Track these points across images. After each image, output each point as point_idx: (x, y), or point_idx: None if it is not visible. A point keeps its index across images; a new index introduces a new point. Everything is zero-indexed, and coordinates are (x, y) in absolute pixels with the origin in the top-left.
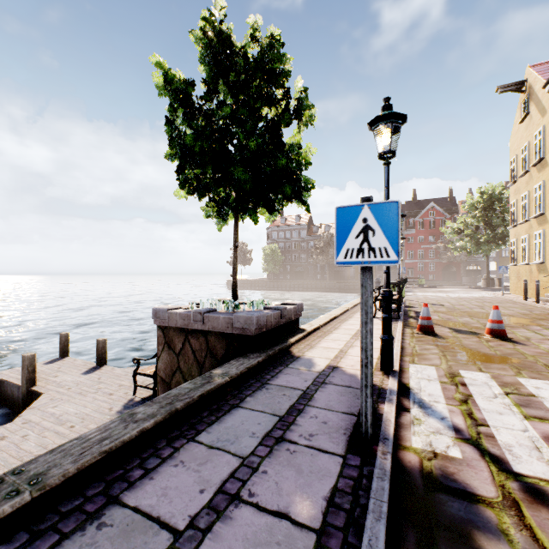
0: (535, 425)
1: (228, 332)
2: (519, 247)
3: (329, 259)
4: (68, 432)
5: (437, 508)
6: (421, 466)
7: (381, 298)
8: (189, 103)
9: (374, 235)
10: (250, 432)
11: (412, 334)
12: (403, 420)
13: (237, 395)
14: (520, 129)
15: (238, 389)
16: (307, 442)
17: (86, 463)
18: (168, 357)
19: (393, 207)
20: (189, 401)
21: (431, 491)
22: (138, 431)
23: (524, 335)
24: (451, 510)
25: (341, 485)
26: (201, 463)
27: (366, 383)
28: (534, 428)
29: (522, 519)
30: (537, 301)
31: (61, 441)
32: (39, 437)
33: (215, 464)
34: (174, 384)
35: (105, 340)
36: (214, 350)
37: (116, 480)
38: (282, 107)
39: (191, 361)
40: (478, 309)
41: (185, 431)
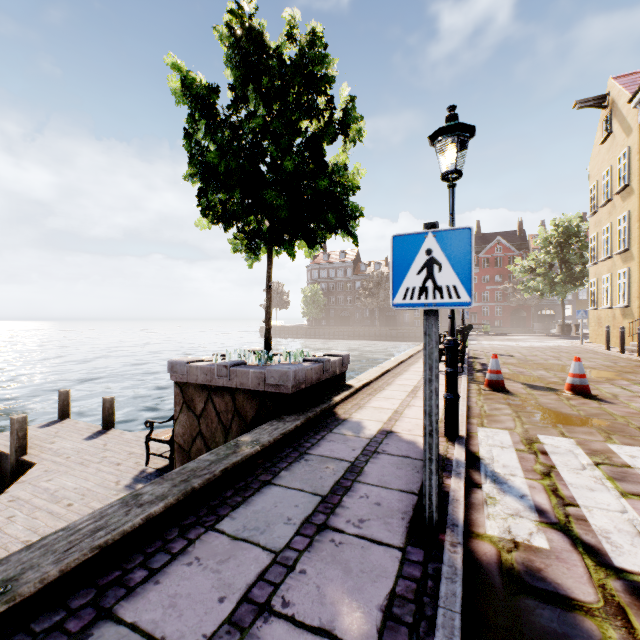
0: (635, 504)
1: (260, 389)
2: (600, 288)
3: (380, 302)
4: (64, 512)
5: (522, 618)
6: (499, 560)
7: (441, 347)
8: (212, 113)
9: (440, 270)
10: (285, 518)
11: (479, 391)
12: (474, 499)
13: (269, 468)
14: (601, 150)
15: (271, 460)
16: (356, 530)
17: (72, 563)
18: (187, 419)
19: (464, 235)
20: (209, 478)
21: (513, 594)
22: (143, 519)
23: (610, 392)
24: (541, 621)
25: (401, 588)
26: (221, 560)
27: (431, 456)
28: (634, 508)
29: (632, 632)
30: (622, 351)
31: (55, 523)
32: (29, 519)
33: (240, 561)
34: (194, 453)
35: (113, 399)
36: (242, 411)
37: (110, 586)
38: (325, 120)
39: (215, 425)
40: (554, 360)
41: (203, 517)
